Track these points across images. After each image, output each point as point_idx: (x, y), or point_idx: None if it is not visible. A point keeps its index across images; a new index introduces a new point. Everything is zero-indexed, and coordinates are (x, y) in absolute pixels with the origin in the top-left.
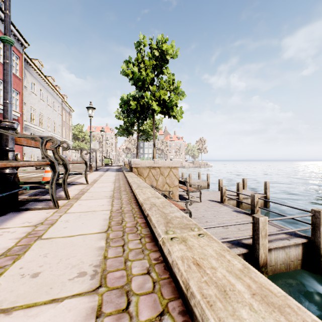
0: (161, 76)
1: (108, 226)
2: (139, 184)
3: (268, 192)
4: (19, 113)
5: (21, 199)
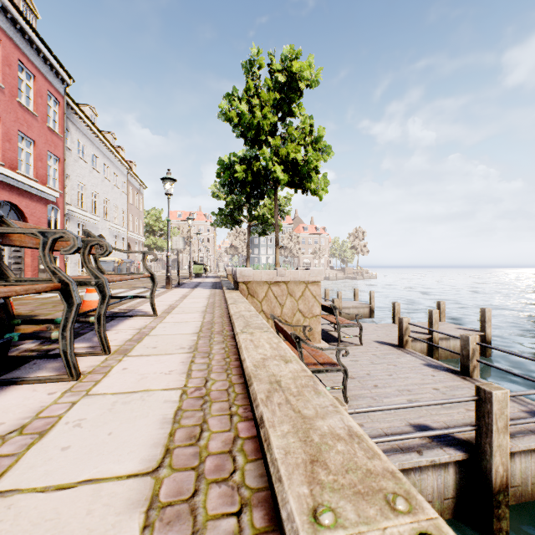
0: (289, 121)
1: (165, 449)
2: (247, 319)
3: (489, 329)
4: (59, 192)
5: (21, 352)
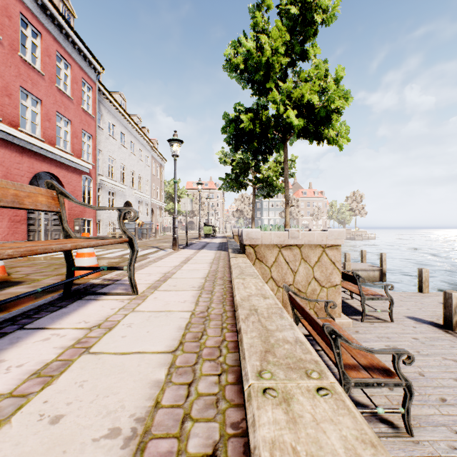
0: (299, 68)
1: None
2: (265, 324)
3: None
4: (92, 164)
5: None
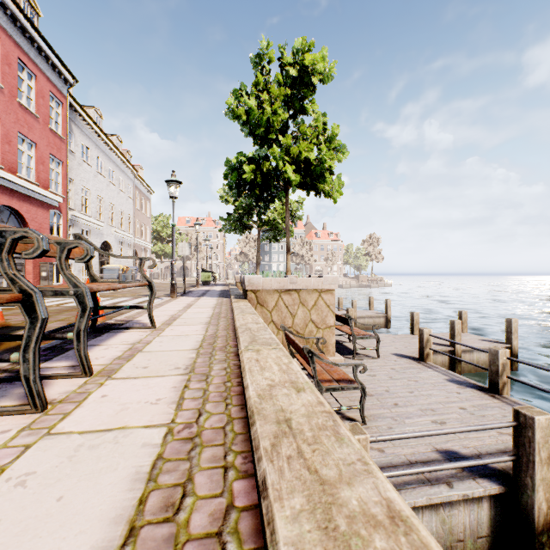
0: (301, 119)
1: (129, 527)
2: (254, 333)
3: (516, 341)
4: (62, 196)
5: None
